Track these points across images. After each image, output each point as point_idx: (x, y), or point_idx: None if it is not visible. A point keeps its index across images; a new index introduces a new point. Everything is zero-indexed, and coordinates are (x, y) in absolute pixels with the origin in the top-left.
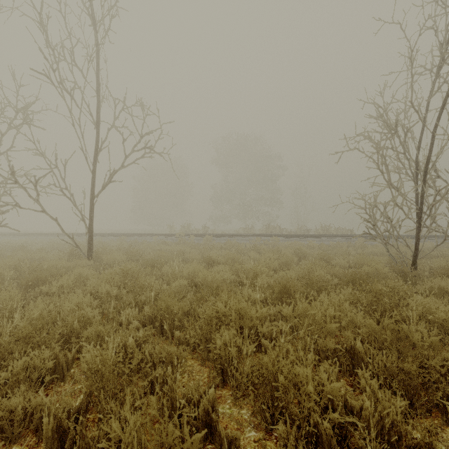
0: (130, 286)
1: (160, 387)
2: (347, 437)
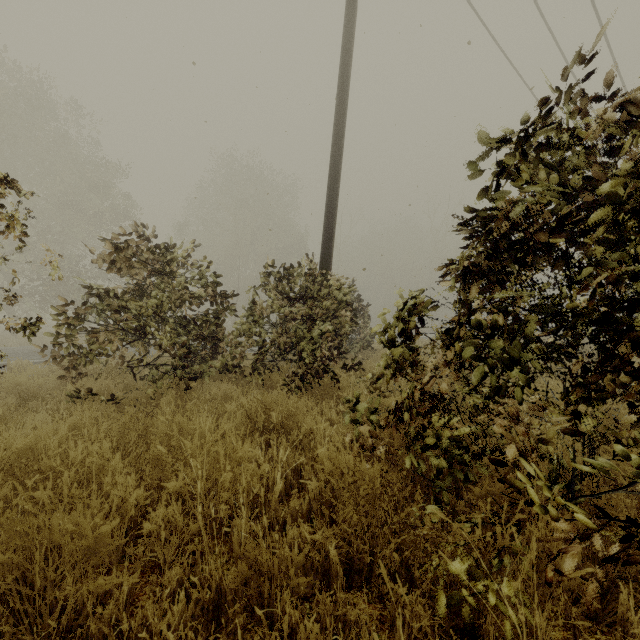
0: None
1: None
2: None
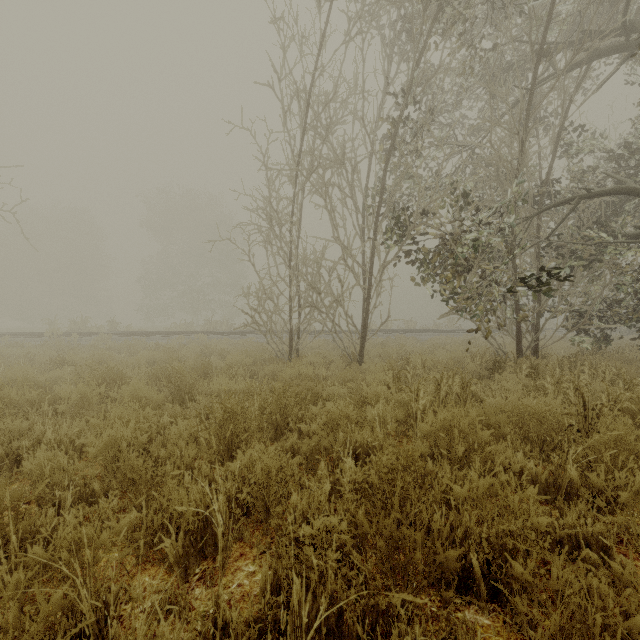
0: None
1: None
2: None
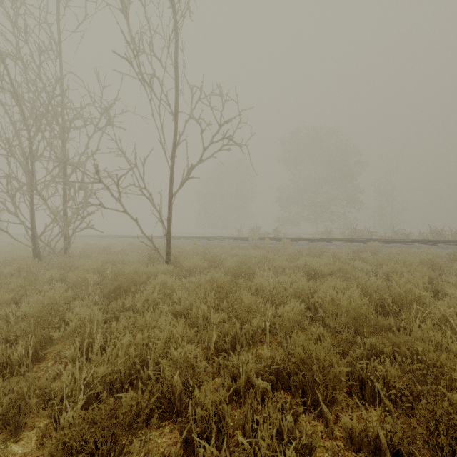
0: (225, 305)
1: None
2: None
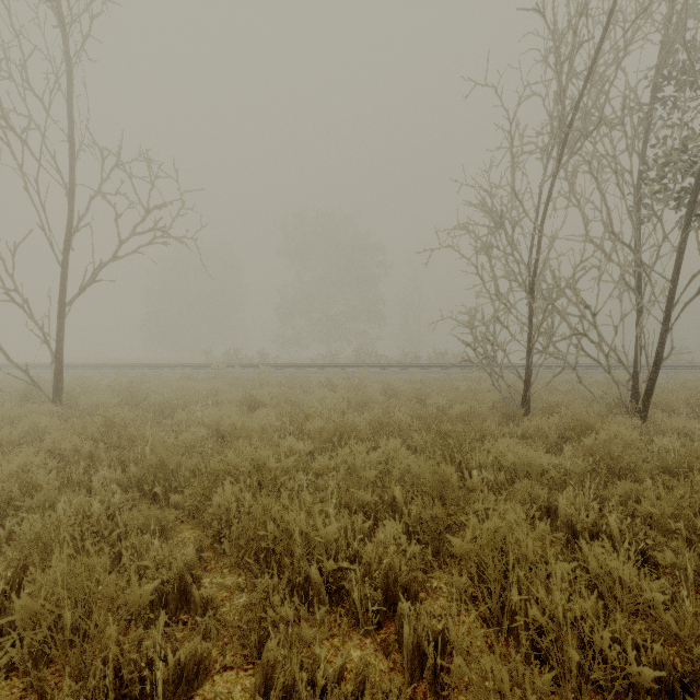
0: (116, 441)
1: (132, 560)
2: (345, 587)
